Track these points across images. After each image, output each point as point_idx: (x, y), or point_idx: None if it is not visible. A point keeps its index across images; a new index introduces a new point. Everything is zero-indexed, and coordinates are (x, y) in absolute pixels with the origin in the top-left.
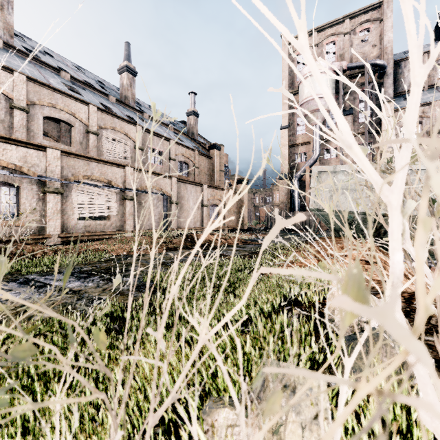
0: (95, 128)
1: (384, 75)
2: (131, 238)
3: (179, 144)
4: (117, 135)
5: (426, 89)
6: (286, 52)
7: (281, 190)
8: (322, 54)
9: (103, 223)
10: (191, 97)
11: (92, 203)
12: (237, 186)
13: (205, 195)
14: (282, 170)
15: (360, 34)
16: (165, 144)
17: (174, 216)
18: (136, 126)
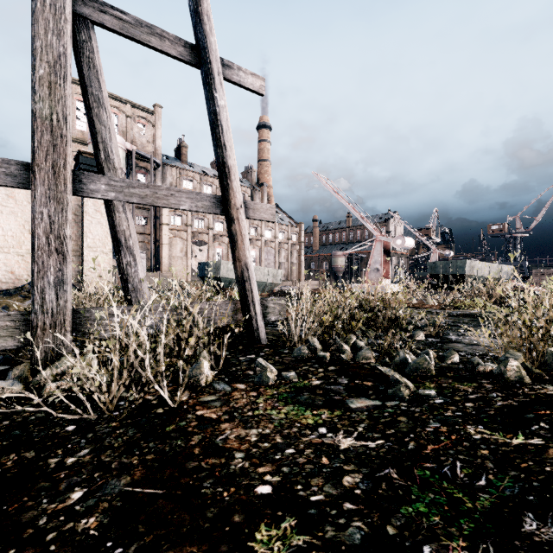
0: None
1: (157, 170)
2: None
3: None
4: None
5: None
6: None
7: None
8: None
9: None
10: None
11: None
12: None
13: None
14: None
15: (139, 125)
16: None
17: None
18: None
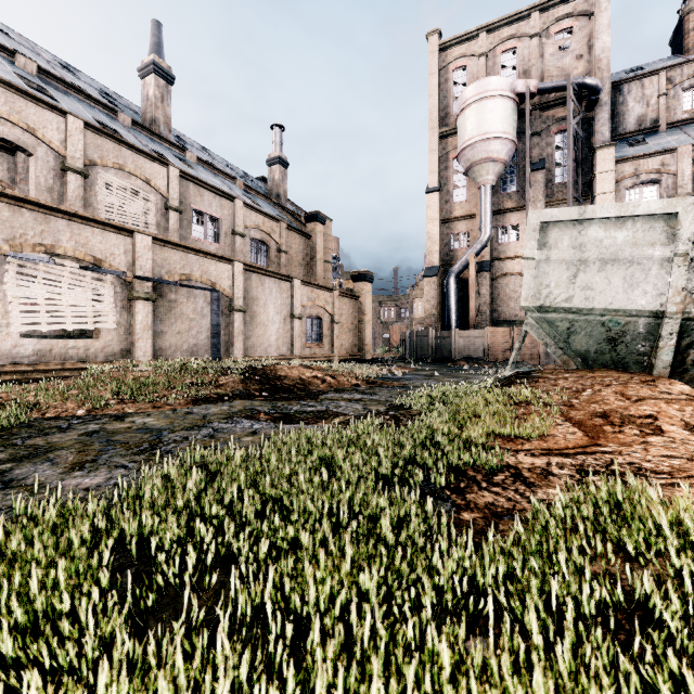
0: (81, 163)
1: (596, 106)
2: (121, 374)
3: (251, 207)
4: (128, 181)
5: (663, 130)
6: (435, 65)
7: (427, 294)
8: (494, 69)
9: (83, 346)
10: (275, 134)
11: (56, 302)
12: (354, 286)
13: (297, 298)
14: (430, 262)
15: (557, 38)
16: (225, 205)
17: (237, 335)
18: (168, 167)
